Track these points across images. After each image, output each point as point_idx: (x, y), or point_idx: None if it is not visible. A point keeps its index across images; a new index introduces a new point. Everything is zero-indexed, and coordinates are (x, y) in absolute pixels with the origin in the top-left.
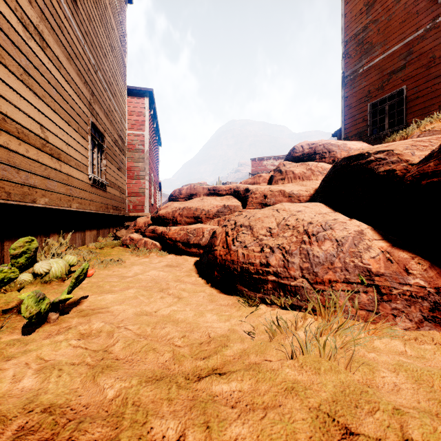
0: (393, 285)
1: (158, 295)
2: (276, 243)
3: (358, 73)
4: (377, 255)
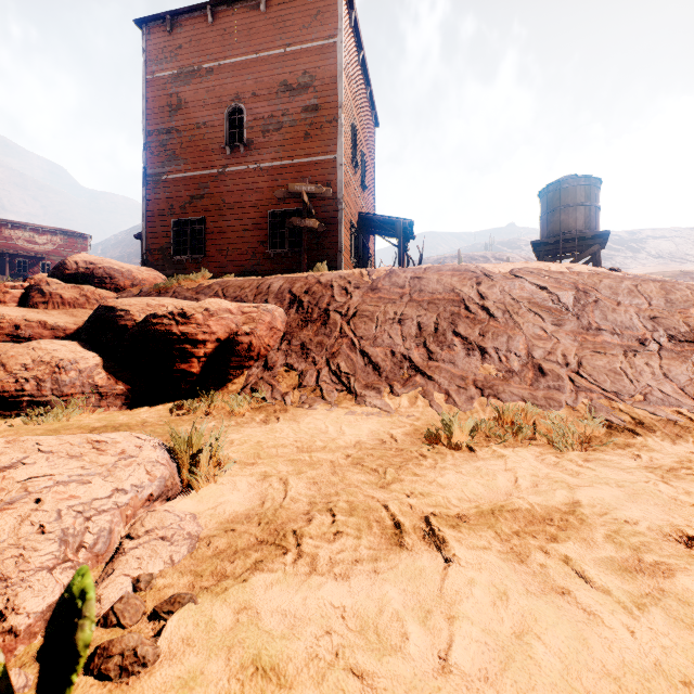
0: (109, 391)
1: None
2: (32, 375)
3: (162, 178)
4: (104, 377)
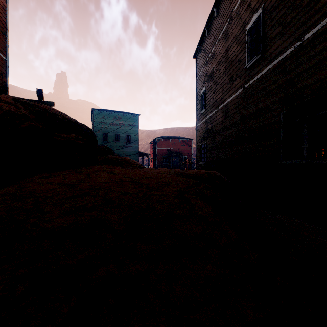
0: None
1: None
2: None
3: None
4: None
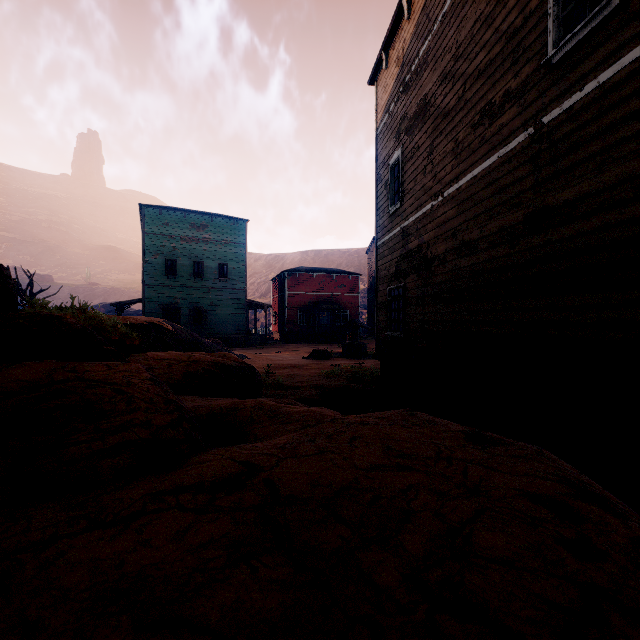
0: None
1: None
2: None
3: None
4: None
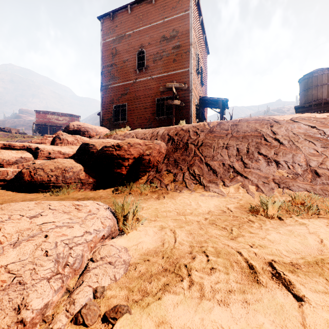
0: (86, 181)
1: None
2: (54, 174)
3: (109, 87)
4: (84, 175)
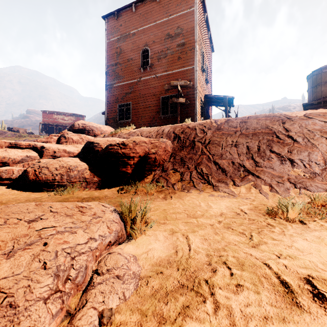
0: (90, 180)
1: (3, 195)
2: (59, 172)
3: (113, 86)
4: (88, 174)
